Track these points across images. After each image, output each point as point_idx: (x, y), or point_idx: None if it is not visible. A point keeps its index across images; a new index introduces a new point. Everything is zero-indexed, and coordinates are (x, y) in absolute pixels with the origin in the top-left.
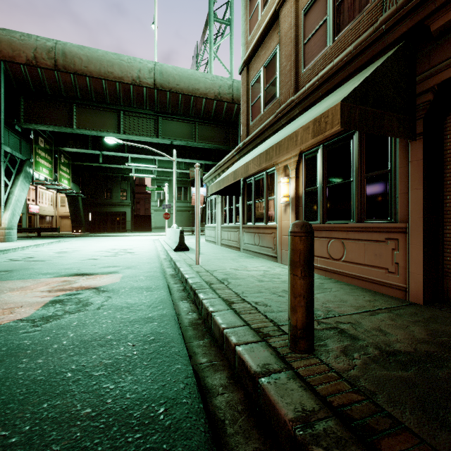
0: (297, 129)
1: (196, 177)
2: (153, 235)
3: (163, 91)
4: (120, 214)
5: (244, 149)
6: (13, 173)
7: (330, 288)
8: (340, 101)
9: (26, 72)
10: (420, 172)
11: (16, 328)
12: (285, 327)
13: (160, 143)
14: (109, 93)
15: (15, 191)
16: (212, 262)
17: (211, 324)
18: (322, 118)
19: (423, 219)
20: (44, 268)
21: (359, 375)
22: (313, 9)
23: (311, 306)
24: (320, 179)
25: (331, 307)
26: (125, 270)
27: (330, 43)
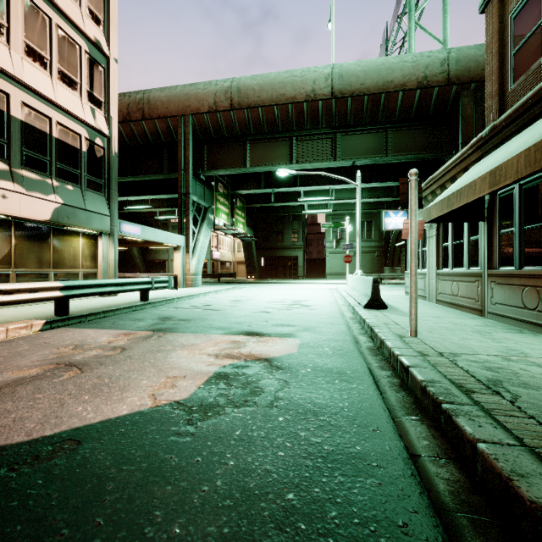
0: None
1: (412, 193)
2: (328, 282)
3: (342, 98)
4: (292, 258)
5: (494, 137)
6: (199, 220)
7: None
8: None
9: (208, 120)
10: None
11: (169, 420)
12: None
13: (337, 168)
14: (281, 119)
15: (200, 238)
16: (439, 334)
17: None
18: None
19: None
20: (217, 320)
21: None
22: None
23: None
24: None
25: None
26: (302, 334)
27: None
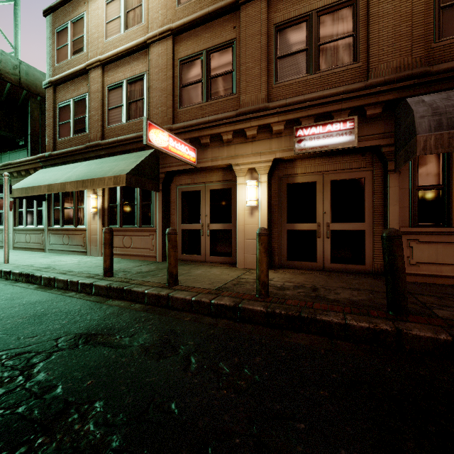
0: (105, 176)
1: (6, 185)
2: None
3: None
4: None
5: (51, 160)
6: None
7: (124, 262)
8: (126, 174)
9: None
10: (161, 206)
11: None
12: (100, 274)
13: None
14: None
15: None
16: (22, 261)
17: (55, 283)
18: (118, 177)
19: (162, 226)
20: None
21: (128, 277)
22: (115, 92)
23: (112, 259)
24: (119, 200)
25: (123, 267)
26: None
27: (124, 121)
